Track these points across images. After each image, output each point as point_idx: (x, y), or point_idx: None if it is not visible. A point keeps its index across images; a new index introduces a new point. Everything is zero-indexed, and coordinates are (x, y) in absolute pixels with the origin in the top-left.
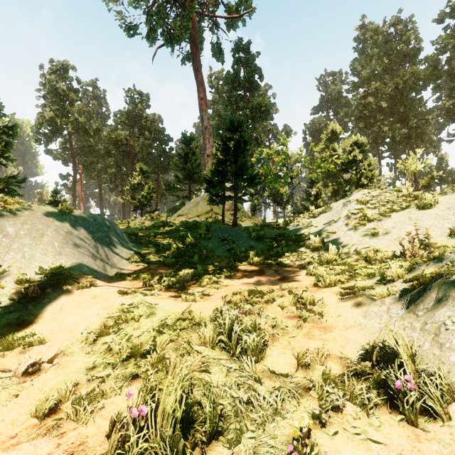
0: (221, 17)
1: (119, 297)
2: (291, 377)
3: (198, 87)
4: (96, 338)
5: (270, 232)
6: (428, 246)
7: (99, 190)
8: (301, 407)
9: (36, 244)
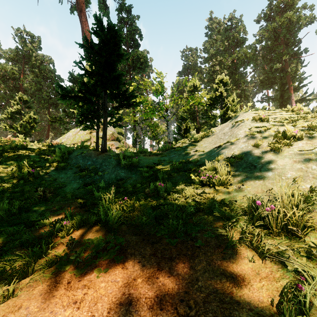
0: None
1: None
2: None
3: (82, 27)
4: None
5: (146, 159)
6: None
7: None
8: None
9: None
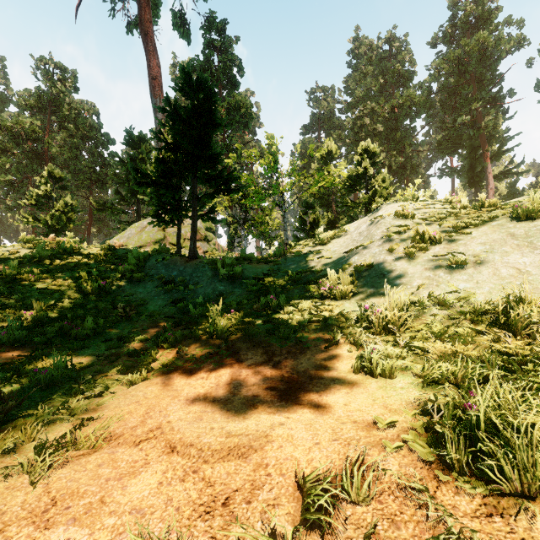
0: None
1: None
2: None
3: (149, 60)
4: None
5: (253, 269)
6: None
7: None
8: None
9: None
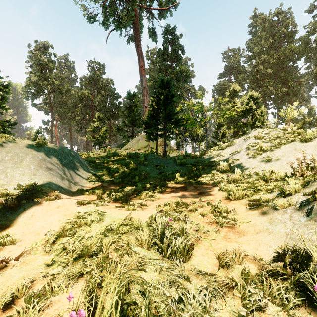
0: (155, 9)
1: (77, 207)
2: (215, 277)
3: (139, 58)
4: (56, 239)
5: (190, 160)
6: (313, 168)
7: (70, 132)
8: (226, 305)
9: (17, 167)
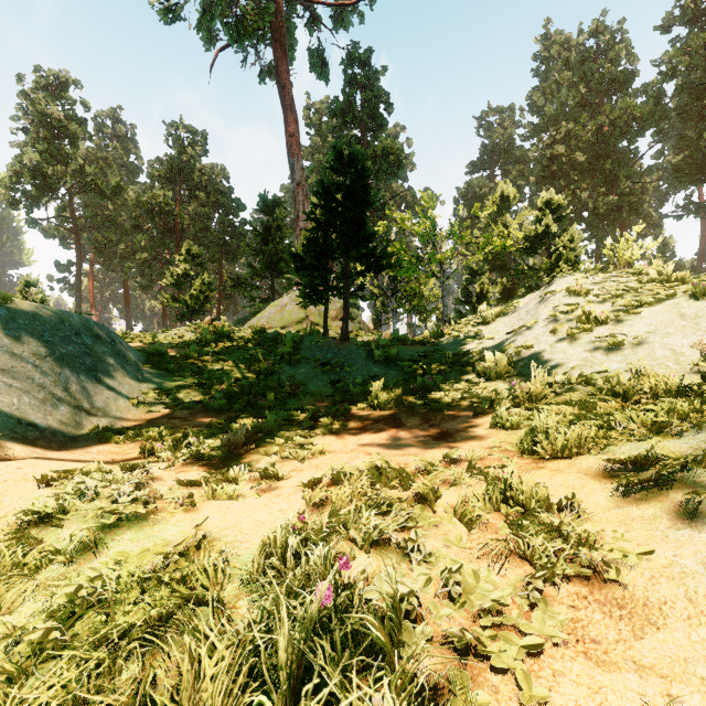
0: (324, 3)
1: (34, 491)
2: None
3: (286, 115)
4: None
5: (408, 351)
6: None
7: (125, 289)
8: None
9: None
